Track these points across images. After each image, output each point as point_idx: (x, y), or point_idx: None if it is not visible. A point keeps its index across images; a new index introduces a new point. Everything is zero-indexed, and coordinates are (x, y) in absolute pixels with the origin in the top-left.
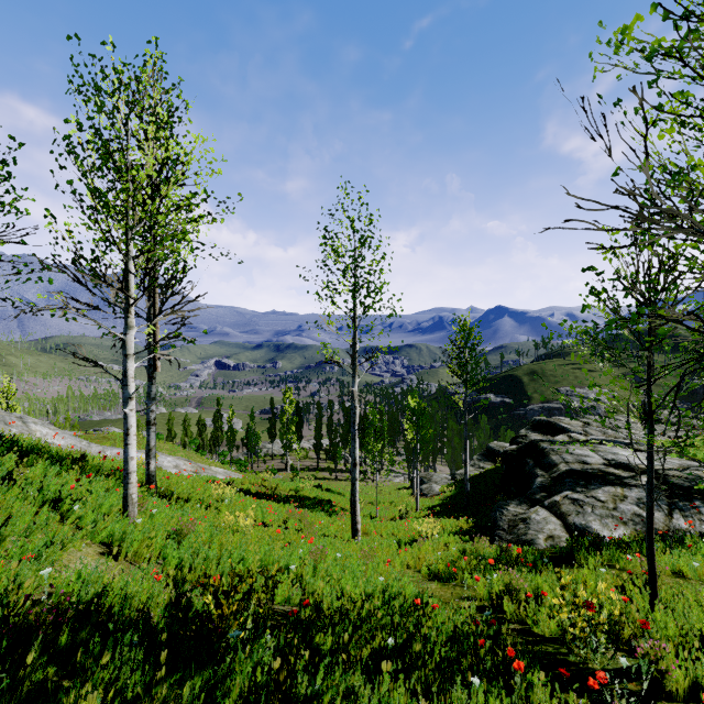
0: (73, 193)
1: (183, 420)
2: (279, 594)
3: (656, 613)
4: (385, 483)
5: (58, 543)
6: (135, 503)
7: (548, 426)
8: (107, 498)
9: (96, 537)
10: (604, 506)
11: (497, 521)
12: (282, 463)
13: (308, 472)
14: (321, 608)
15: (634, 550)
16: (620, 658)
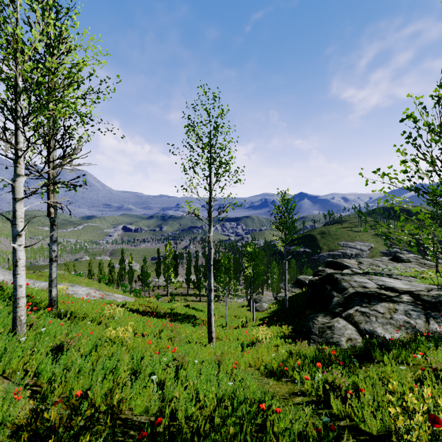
0: None
1: (98, 264)
2: (139, 405)
3: None
4: (231, 303)
5: None
6: (24, 323)
7: (336, 264)
8: (1, 320)
9: None
10: (383, 316)
11: (311, 329)
12: (164, 291)
13: (182, 297)
14: (177, 417)
15: (414, 349)
16: None
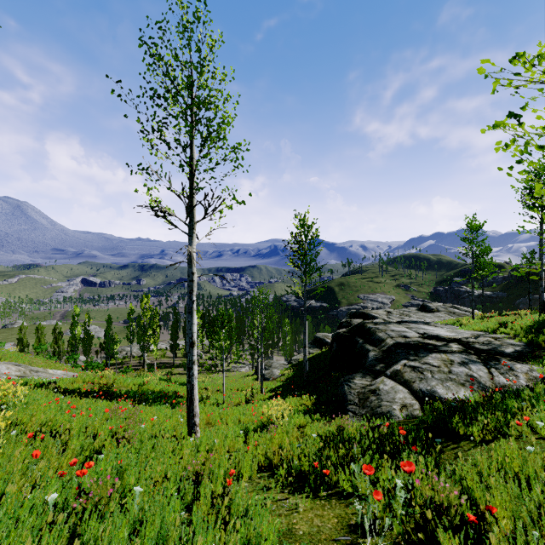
0: None
1: (35, 329)
2: None
3: None
4: (233, 373)
5: None
6: None
7: (362, 315)
8: None
9: None
10: (440, 370)
11: (347, 396)
12: (140, 363)
13: (165, 369)
14: None
15: (505, 412)
16: None
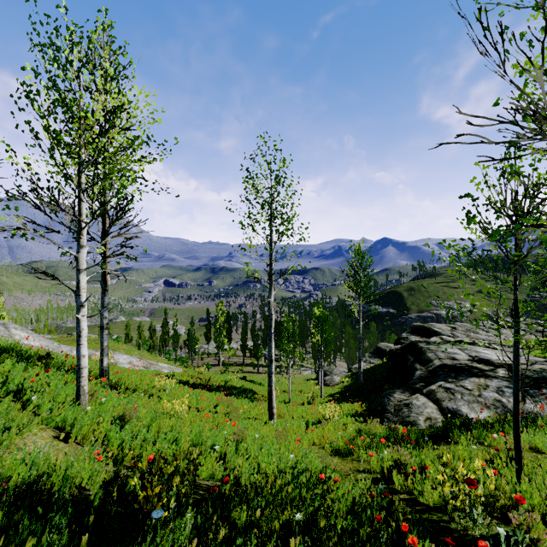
0: (30, 131)
1: (137, 326)
2: (205, 471)
3: (522, 485)
4: (296, 375)
5: (13, 429)
6: (87, 393)
7: (424, 330)
8: (63, 390)
9: (50, 422)
10: (471, 393)
11: (386, 406)
12: (215, 360)
13: (236, 367)
14: (240, 483)
15: (497, 429)
16: (499, 529)
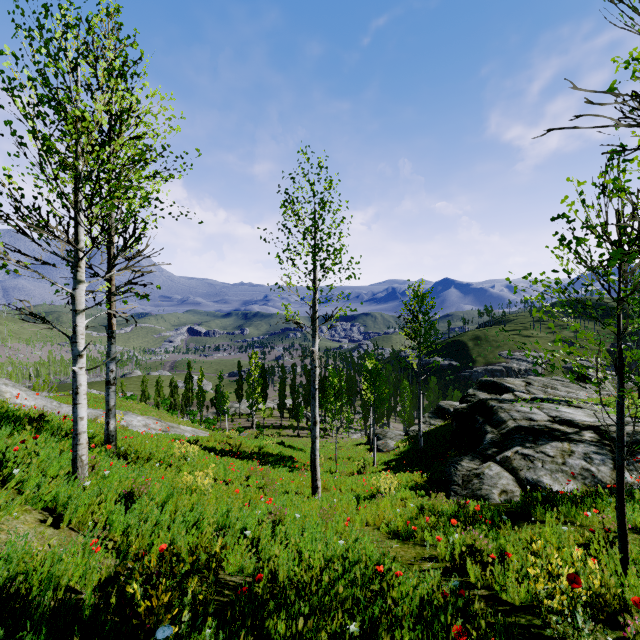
0: (12, 135)
1: (156, 382)
2: (232, 563)
3: (629, 577)
4: (344, 439)
5: None
6: (86, 465)
7: (493, 386)
8: (56, 460)
9: (38, 502)
10: (553, 461)
11: (452, 477)
12: (248, 422)
13: (273, 430)
14: (277, 578)
15: (588, 505)
16: None
